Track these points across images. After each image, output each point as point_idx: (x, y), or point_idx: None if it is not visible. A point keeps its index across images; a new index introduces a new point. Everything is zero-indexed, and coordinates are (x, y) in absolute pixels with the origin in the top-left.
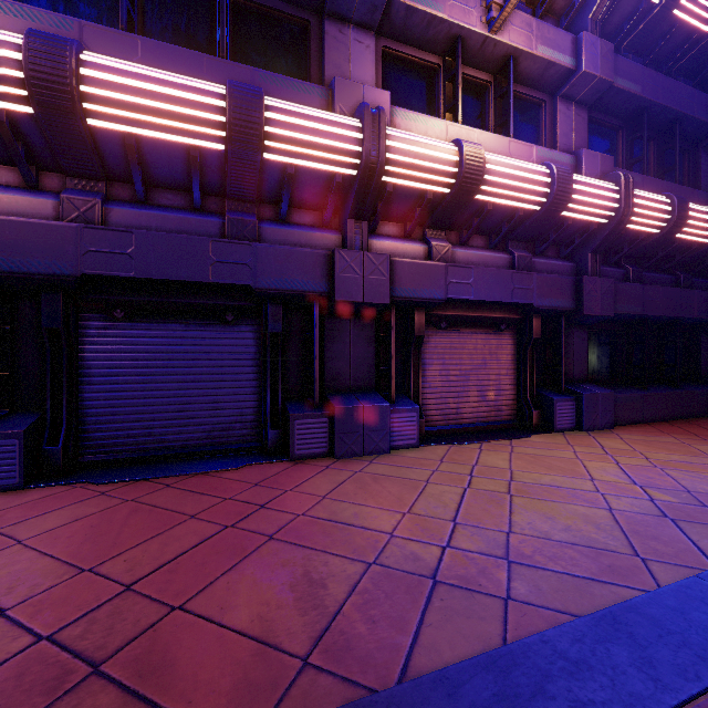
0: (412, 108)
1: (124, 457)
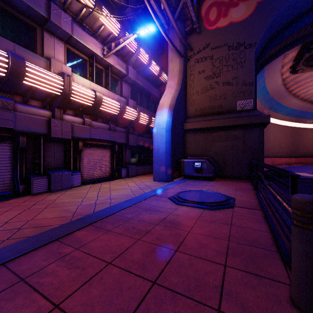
0: (77, 71)
1: None
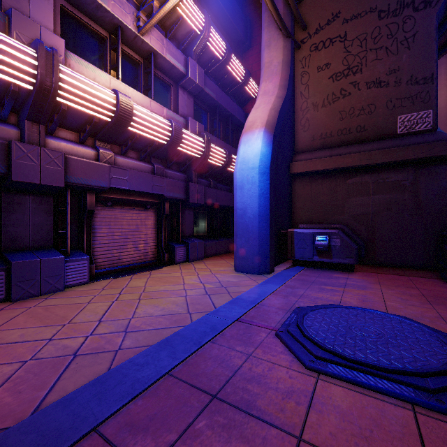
0: (86, 57)
1: None
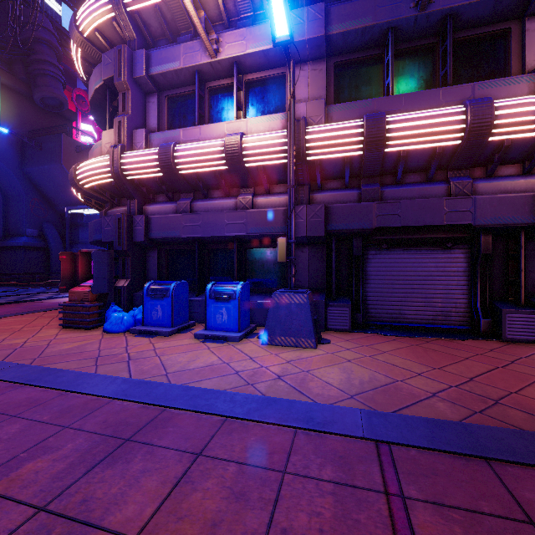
0: None
1: (386, 324)
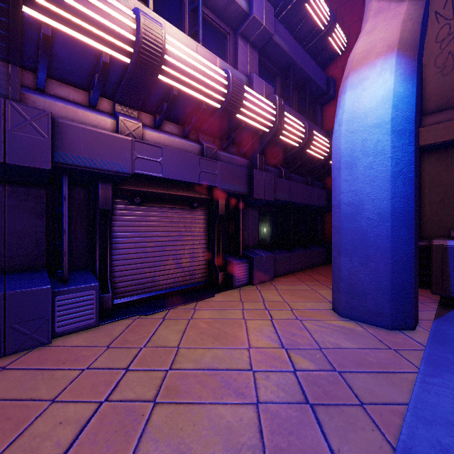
0: None
1: None
